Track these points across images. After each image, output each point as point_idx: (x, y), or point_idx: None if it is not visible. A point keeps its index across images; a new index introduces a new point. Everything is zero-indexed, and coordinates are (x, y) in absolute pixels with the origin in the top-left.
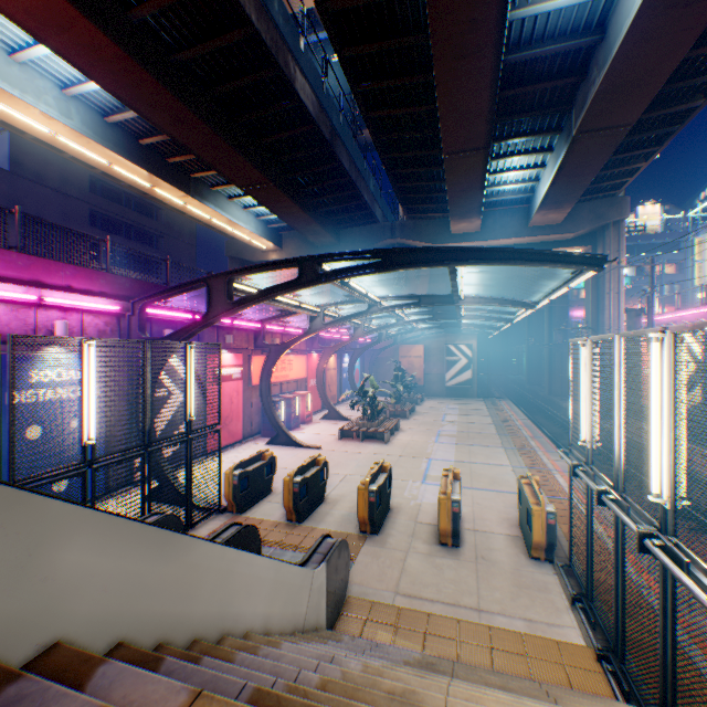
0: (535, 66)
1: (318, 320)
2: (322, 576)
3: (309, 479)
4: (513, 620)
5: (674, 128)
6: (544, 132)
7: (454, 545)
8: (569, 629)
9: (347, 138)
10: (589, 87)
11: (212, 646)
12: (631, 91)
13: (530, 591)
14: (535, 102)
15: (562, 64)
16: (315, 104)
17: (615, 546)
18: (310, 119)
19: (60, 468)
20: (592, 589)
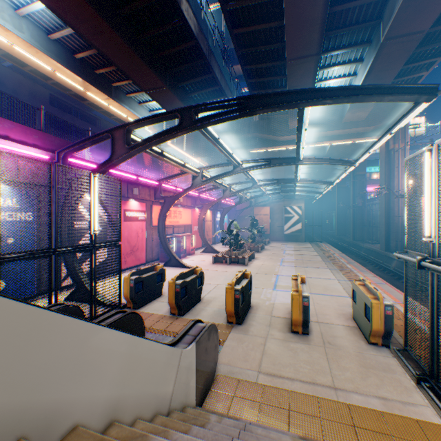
0: None
1: (198, 179)
2: (190, 356)
3: (188, 283)
4: (368, 398)
5: None
6: (358, 45)
7: (304, 333)
8: (424, 408)
9: (218, 58)
10: None
11: None
12: None
13: (377, 372)
14: (353, 18)
15: None
16: (196, 25)
17: None
18: (192, 36)
19: None
20: (440, 370)
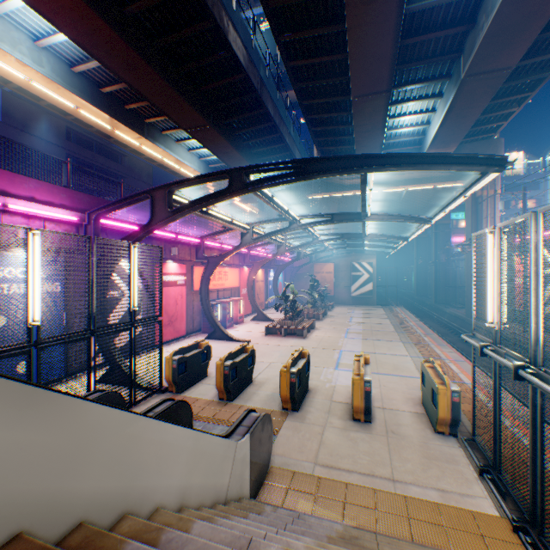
0: (431, 17)
1: (248, 236)
2: (245, 447)
3: (238, 364)
4: (426, 490)
5: (545, 75)
6: (435, 79)
7: (366, 420)
8: (481, 499)
9: (272, 89)
10: (477, 33)
11: (98, 533)
12: (514, 34)
13: (440, 463)
14: (429, 51)
15: (454, 14)
16: (245, 56)
17: (532, 420)
18: (241, 69)
19: (4, 346)
20: (501, 461)
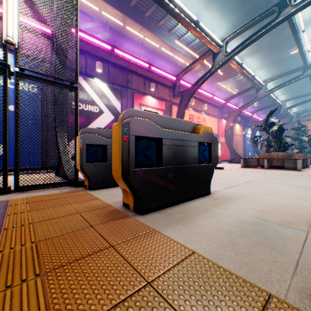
0: None
1: (220, 55)
2: None
3: (167, 139)
4: None
5: None
6: None
7: None
8: None
9: None
10: None
11: None
12: None
13: None
14: None
15: None
16: None
17: None
18: None
19: None
20: None
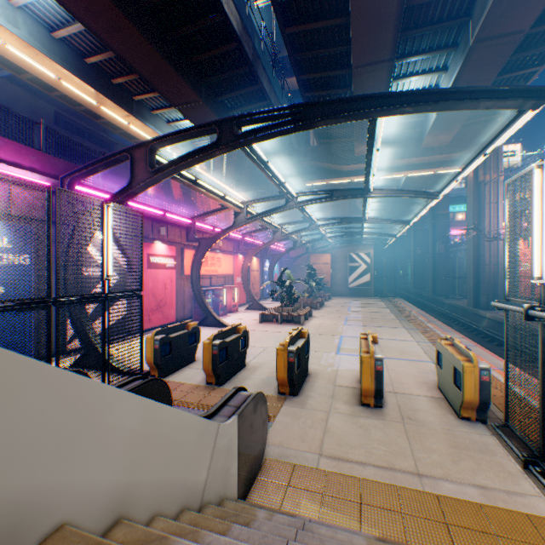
0: None
1: (242, 216)
2: (231, 432)
3: (229, 344)
4: (463, 487)
5: None
6: (441, 49)
7: (377, 406)
8: (535, 499)
9: (267, 65)
10: None
11: None
12: None
13: (472, 453)
14: (436, 15)
15: None
16: (239, 23)
17: None
18: (235, 36)
19: None
20: None
